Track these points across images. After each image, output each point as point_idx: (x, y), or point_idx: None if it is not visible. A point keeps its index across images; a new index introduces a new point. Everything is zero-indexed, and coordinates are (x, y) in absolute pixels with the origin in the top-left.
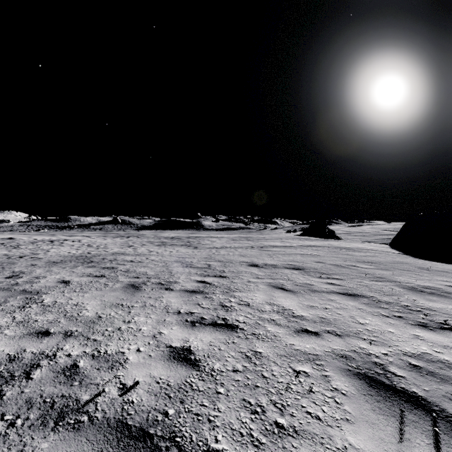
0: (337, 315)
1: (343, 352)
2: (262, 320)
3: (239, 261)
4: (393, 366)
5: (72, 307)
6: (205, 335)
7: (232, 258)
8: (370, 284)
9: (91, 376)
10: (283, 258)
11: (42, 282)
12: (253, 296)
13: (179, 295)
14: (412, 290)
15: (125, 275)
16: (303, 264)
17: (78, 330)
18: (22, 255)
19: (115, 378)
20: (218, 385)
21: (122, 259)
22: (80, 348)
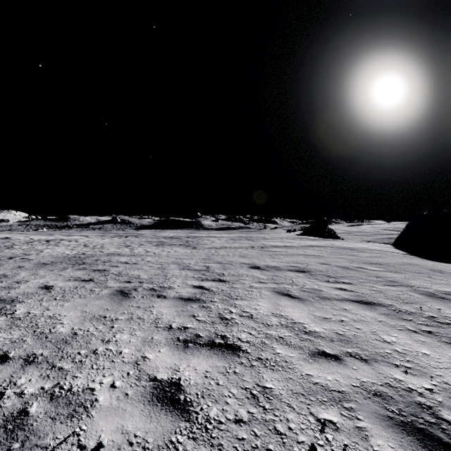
0: (356, 330)
1: (375, 386)
2: (269, 339)
3: (239, 263)
4: (446, 411)
5: (46, 320)
6: (200, 361)
7: (231, 260)
8: (384, 289)
9: (40, 432)
10: (286, 259)
11: (22, 288)
12: (257, 305)
13: (172, 304)
14: (432, 297)
15: (115, 279)
16: (307, 266)
17: (43, 353)
18: (13, 256)
19: (73, 436)
20: (215, 449)
21: (116, 260)
22: (39, 382)
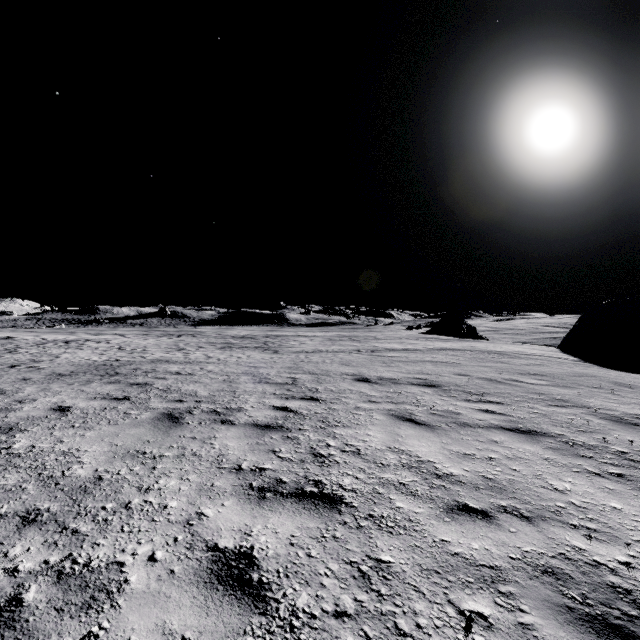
0: (512, 472)
1: (545, 559)
2: (384, 486)
3: (340, 373)
4: None
5: (57, 458)
6: (283, 520)
7: (329, 369)
8: (549, 411)
9: (39, 632)
10: (406, 369)
11: (25, 410)
12: (366, 435)
13: (242, 434)
14: (619, 423)
15: (161, 397)
16: (437, 378)
17: (51, 508)
18: (16, 363)
19: (88, 639)
20: None
21: (164, 370)
22: (42, 553)
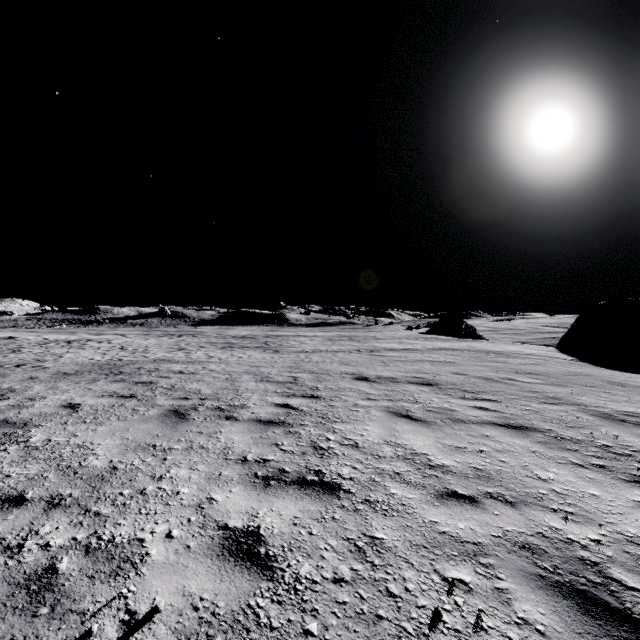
0: (500, 463)
1: (524, 537)
2: (380, 475)
3: (339, 372)
4: (617, 568)
5: (73, 450)
6: (286, 504)
7: (329, 368)
8: (541, 408)
9: (75, 594)
10: (405, 368)
11: (37, 407)
12: (364, 430)
13: (246, 429)
14: (607, 419)
15: (167, 395)
16: (435, 377)
17: (72, 493)
18: (21, 362)
19: (118, 599)
20: (307, 615)
21: (167, 369)
22: (69, 531)
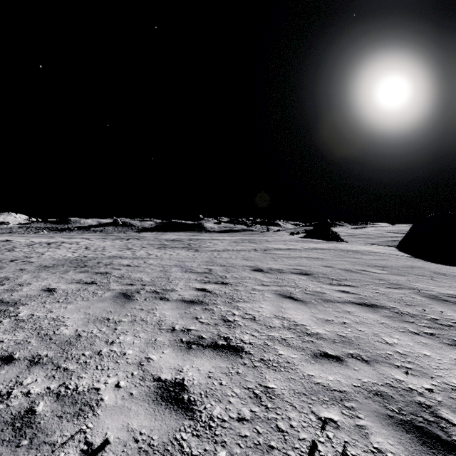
0: (358, 332)
1: (376, 386)
2: (271, 340)
3: (242, 265)
4: (445, 410)
5: (49, 322)
6: (203, 362)
7: (234, 262)
8: (387, 292)
9: (48, 430)
10: (289, 262)
11: (24, 291)
12: (259, 307)
13: (175, 306)
14: (434, 299)
15: (118, 282)
16: (310, 269)
17: (48, 354)
18: (14, 258)
19: (79, 433)
20: (218, 446)
21: (118, 263)
22: (45, 382)
